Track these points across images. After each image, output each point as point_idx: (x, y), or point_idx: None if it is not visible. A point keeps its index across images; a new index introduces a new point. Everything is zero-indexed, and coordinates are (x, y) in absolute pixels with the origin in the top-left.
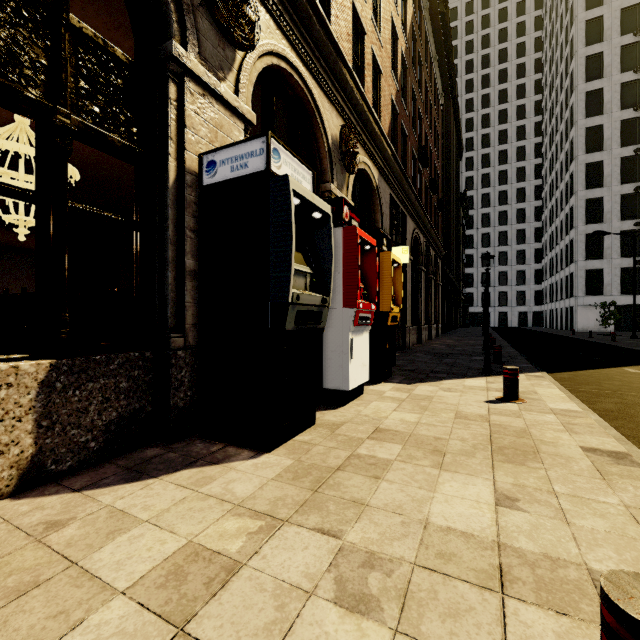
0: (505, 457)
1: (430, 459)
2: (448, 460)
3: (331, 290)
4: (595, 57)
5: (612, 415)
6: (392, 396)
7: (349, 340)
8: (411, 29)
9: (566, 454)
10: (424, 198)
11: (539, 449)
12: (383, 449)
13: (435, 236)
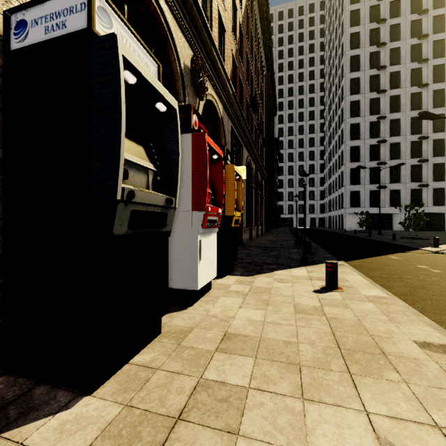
0: (360, 366)
1: (287, 380)
2: (306, 379)
3: (178, 190)
4: (355, 57)
5: (409, 299)
6: (237, 290)
7: (198, 242)
8: (246, 9)
9: (410, 354)
10: (254, 135)
11: (383, 349)
12: (234, 368)
13: (261, 163)
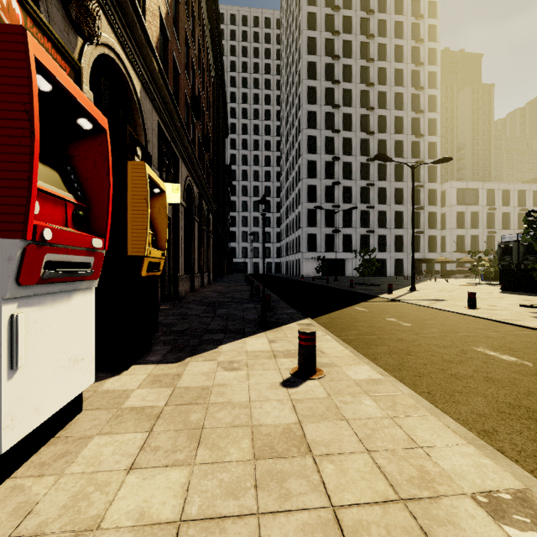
0: None
1: None
2: None
3: None
4: (312, 89)
5: (406, 376)
6: (140, 405)
7: (5, 321)
8: None
9: None
10: (197, 151)
11: None
12: None
13: (207, 190)
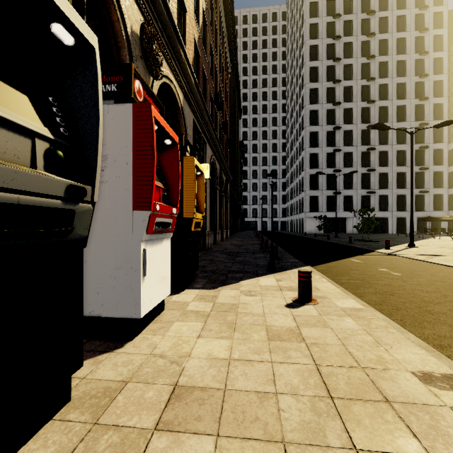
0: (365, 431)
1: None
2: None
3: (97, 175)
4: (314, 69)
5: (385, 309)
6: (196, 310)
7: (141, 252)
8: None
9: (416, 397)
10: (219, 134)
11: (384, 392)
12: None
13: (226, 165)
